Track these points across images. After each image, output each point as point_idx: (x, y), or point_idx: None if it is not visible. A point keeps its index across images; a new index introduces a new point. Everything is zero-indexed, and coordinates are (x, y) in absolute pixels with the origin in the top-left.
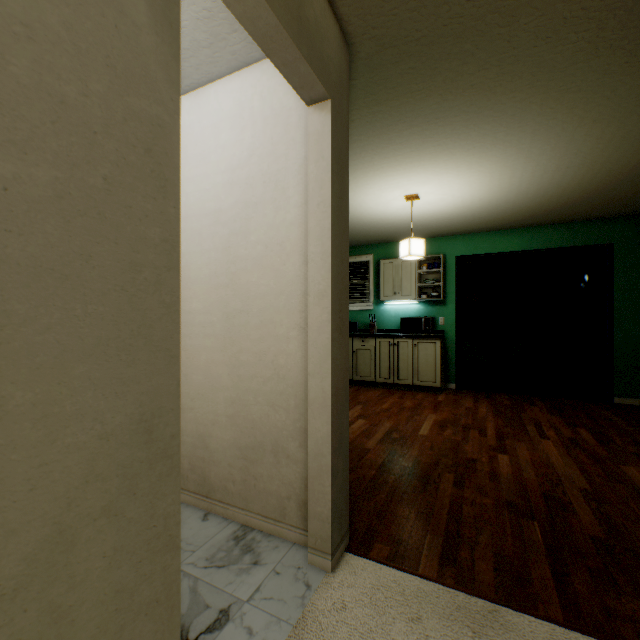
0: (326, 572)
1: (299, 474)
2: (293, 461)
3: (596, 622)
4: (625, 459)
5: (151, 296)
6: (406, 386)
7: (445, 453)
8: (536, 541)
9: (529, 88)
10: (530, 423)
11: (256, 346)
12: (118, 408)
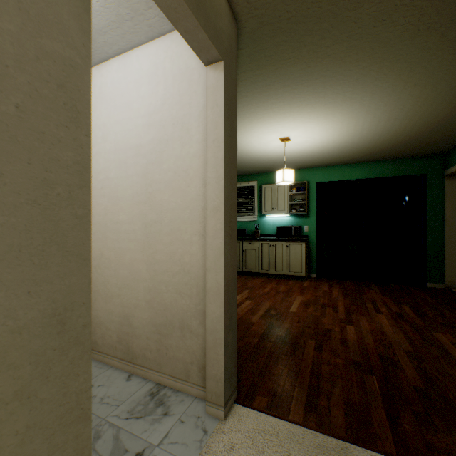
0: (219, 420)
1: (199, 345)
2: (195, 335)
3: (420, 454)
4: (436, 328)
5: (64, 209)
6: (281, 275)
7: (309, 325)
8: (375, 391)
9: (369, 59)
10: (369, 302)
11: (167, 248)
12: (31, 305)
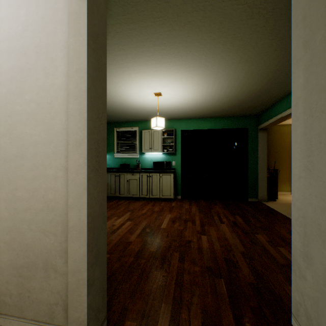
0: None
1: (65, 284)
2: (60, 274)
3: None
4: (257, 230)
5: None
6: (156, 198)
7: (175, 239)
8: (224, 294)
9: (218, 32)
10: (215, 215)
11: (30, 184)
12: None
